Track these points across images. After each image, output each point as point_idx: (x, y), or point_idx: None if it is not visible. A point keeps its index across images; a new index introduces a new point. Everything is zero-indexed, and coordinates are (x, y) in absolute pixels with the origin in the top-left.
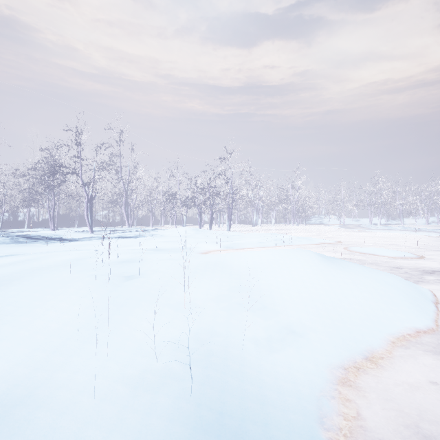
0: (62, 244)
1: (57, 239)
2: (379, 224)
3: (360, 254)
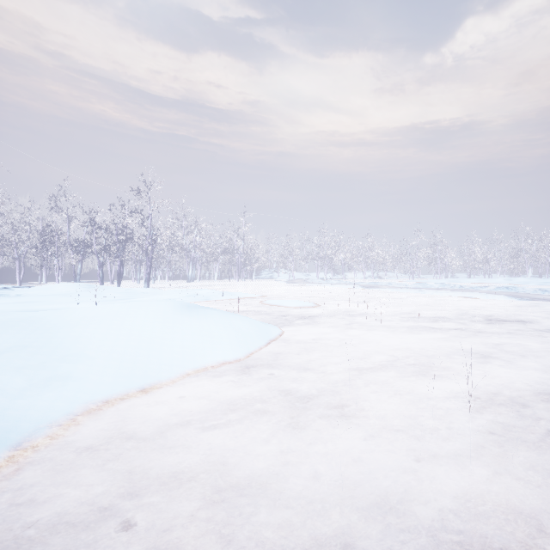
0: None
1: None
2: (325, 279)
3: (268, 306)
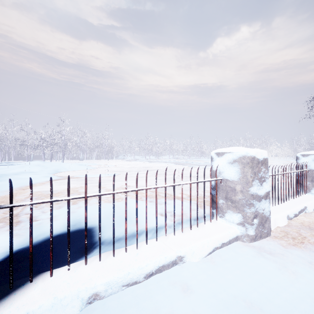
0: None
1: None
2: (149, 159)
3: (102, 166)
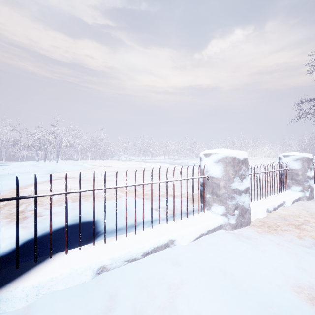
0: None
1: None
2: (144, 159)
3: (98, 167)
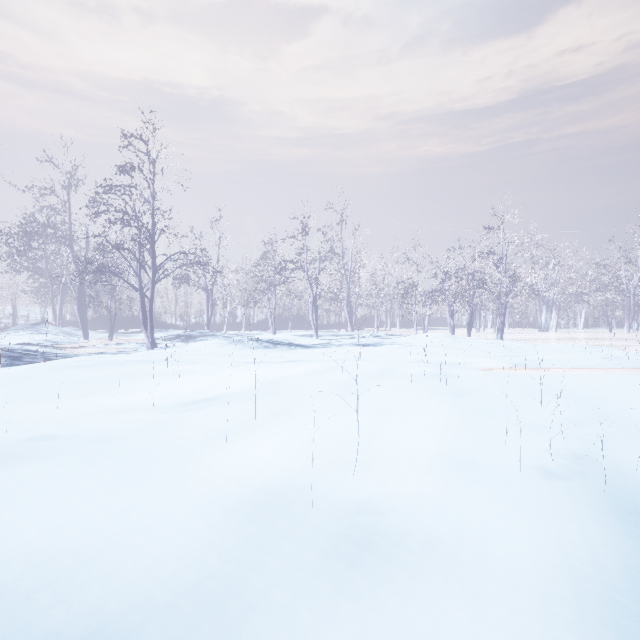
0: (306, 351)
1: (293, 345)
2: None
3: None
